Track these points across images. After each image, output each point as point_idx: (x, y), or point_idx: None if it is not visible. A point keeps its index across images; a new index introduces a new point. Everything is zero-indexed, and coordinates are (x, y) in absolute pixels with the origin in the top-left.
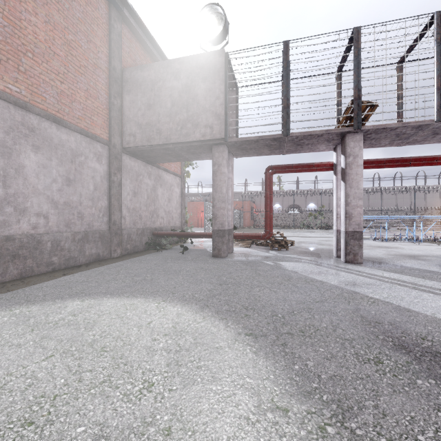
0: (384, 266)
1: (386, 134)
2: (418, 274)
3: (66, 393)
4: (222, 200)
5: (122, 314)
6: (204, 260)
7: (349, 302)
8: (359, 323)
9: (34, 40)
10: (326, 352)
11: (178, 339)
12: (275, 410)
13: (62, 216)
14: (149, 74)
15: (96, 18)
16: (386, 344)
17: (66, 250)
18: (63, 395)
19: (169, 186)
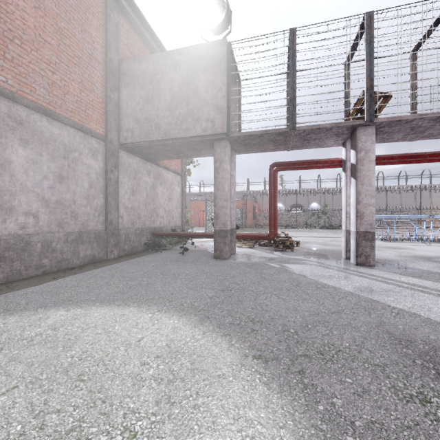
0: (399, 269)
1: (400, 127)
2: (439, 279)
3: None
4: (225, 198)
5: (110, 328)
6: (206, 261)
7: (370, 313)
8: (387, 342)
9: (23, 27)
10: (355, 384)
11: (171, 363)
12: None
13: (54, 215)
14: (147, 66)
15: (91, 7)
16: (428, 372)
17: (58, 251)
18: None
19: (170, 184)
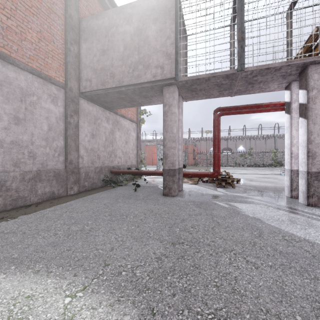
0: None
1: None
2: None
3: None
4: (173, 139)
5: None
6: (155, 199)
7: None
8: None
9: None
10: None
11: None
12: None
13: (8, 155)
14: (103, 21)
15: None
16: None
17: (13, 190)
18: None
19: (126, 130)
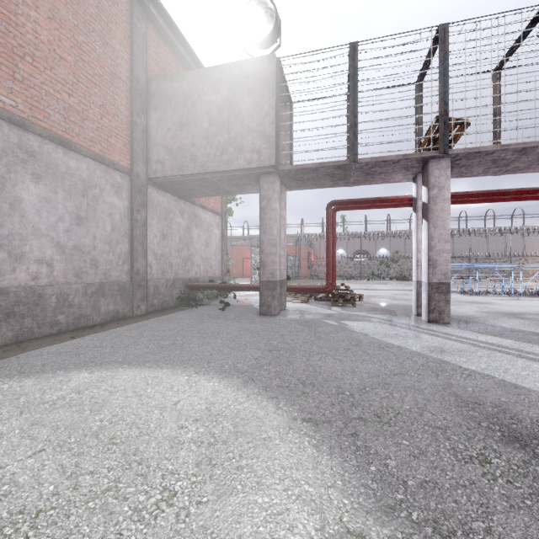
0: (477, 327)
1: (480, 159)
2: (523, 338)
3: (54, 507)
4: (273, 243)
5: (142, 391)
6: (250, 318)
7: (437, 374)
8: (453, 404)
9: (35, 41)
10: (412, 446)
11: (212, 426)
12: (346, 535)
13: (70, 264)
14: (181, 85)
15: (114, 16)
16: (493, 434)
17: (76, 306)
18: (50, 510)
19: (207, 226)
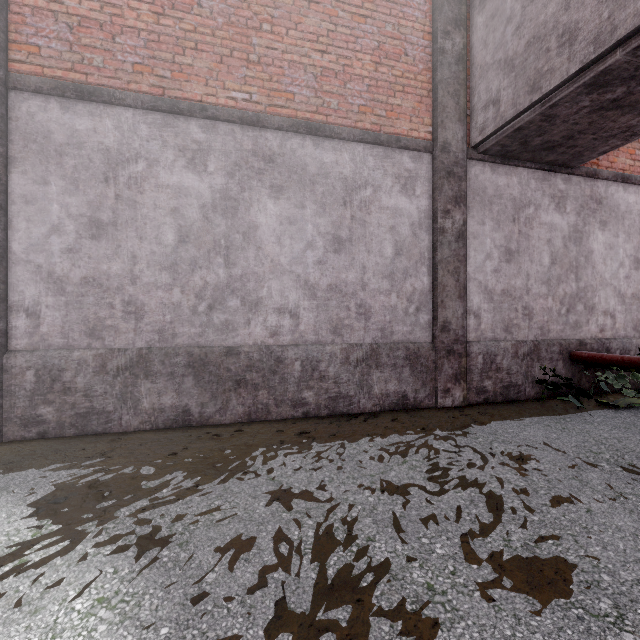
0: None
1: None
2: None
3: None
4: None
5: None
6: None
7: None
8: None
9: None
10: None
11: None
12: None
13: (324, 313)
14: None
15: None
16: None
17: (330, 380)
18: None
19: (638, 222)
